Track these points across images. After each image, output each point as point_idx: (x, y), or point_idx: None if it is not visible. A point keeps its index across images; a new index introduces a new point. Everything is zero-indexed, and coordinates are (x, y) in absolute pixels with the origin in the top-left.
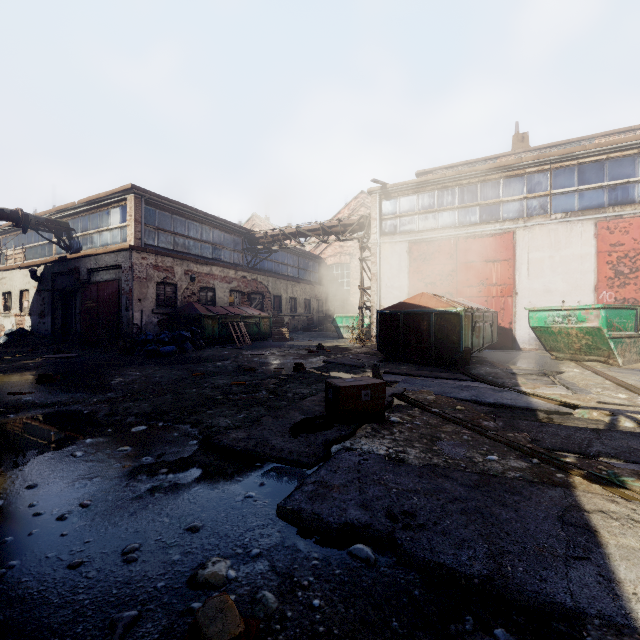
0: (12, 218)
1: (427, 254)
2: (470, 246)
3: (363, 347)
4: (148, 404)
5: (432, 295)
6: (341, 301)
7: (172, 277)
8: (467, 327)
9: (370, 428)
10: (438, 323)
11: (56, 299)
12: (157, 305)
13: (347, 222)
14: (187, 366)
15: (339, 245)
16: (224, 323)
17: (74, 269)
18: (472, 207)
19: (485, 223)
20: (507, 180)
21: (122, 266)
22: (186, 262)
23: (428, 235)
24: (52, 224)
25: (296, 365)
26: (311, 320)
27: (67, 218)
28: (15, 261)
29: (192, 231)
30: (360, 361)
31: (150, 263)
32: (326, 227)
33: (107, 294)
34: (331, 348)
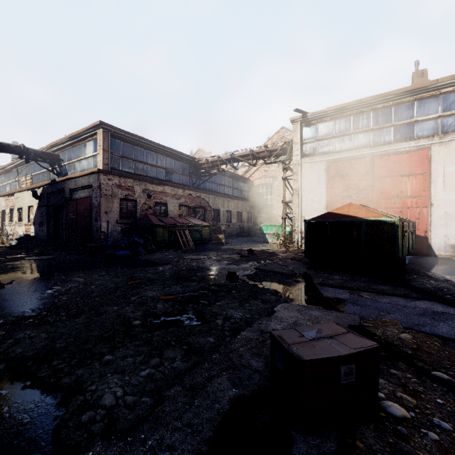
0: (16, 151)
1: (344, 171)
2: (385, 163)
3: (287, 252)
4: (46, 335)
5: (361, 205)
6: (266, 213)
7: (132, 194)
8: (399, 236)
9: (364, 449)
10: (369, 232)
11: (50, 212)
12: (121, 216)
13: (272, 148)
14: (130, 271)
15: (264, 170)
16: (172, 231)
17: (60, 189)
18: (386, 128)
19: (399, 141)
20: (421, 101)
21: (93, 186)
22: (144, 183)
23: (345, 155)
24: (46, 155)
25: (229, 274)
26: (242, 228)
27: (58, 151)
28: (26, 185)
29: (149, 159)
30: (290, 268)
31: (115, 183)
32: (255, 153)
33: (83, 208)
34: (260, 252)
